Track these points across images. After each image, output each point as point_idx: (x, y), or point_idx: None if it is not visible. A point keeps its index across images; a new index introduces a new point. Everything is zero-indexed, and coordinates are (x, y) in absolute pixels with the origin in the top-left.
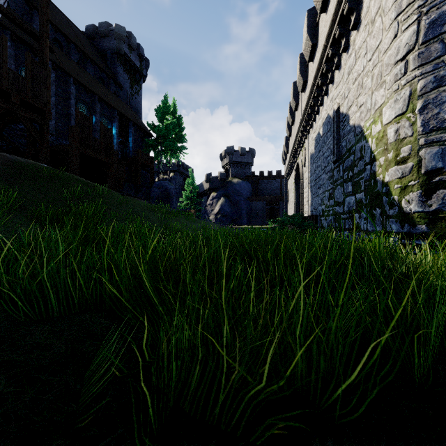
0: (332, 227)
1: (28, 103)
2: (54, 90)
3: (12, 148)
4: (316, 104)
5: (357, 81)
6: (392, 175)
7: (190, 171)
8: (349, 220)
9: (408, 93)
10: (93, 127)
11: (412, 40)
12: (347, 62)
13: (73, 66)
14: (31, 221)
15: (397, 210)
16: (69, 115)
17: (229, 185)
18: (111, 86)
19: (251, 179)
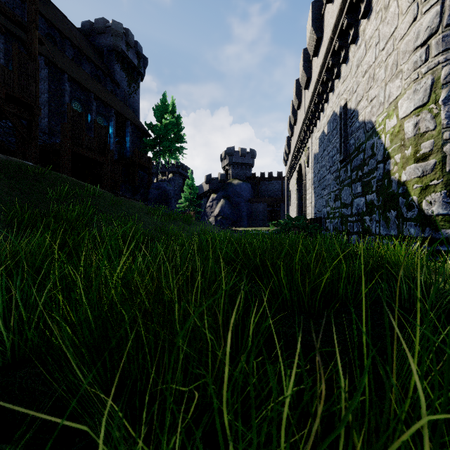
0: (338, 230)
1: (14, 98)
2: (47, 86)
3: (1, 147)
4: (321, 102)
5: (367, 73)
6: (411, 173)
7: (189, 172)
8: (358, 223)
9: (429, 82)
10: (89, 126)
11: (434, 23)
12: (356, 54)
13: (67, 62)
14: (4, 224)
15: (417, 212)
16: (63, 113)
17: (229, 186)
18: (108, 84)
19: (251, 180)
